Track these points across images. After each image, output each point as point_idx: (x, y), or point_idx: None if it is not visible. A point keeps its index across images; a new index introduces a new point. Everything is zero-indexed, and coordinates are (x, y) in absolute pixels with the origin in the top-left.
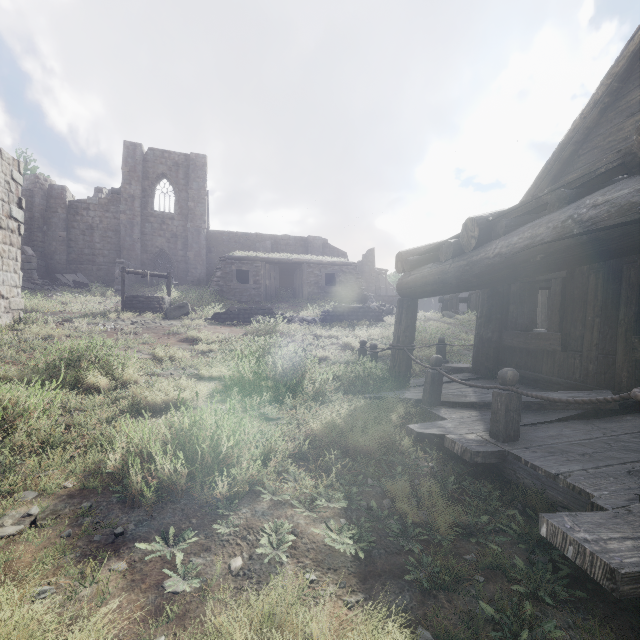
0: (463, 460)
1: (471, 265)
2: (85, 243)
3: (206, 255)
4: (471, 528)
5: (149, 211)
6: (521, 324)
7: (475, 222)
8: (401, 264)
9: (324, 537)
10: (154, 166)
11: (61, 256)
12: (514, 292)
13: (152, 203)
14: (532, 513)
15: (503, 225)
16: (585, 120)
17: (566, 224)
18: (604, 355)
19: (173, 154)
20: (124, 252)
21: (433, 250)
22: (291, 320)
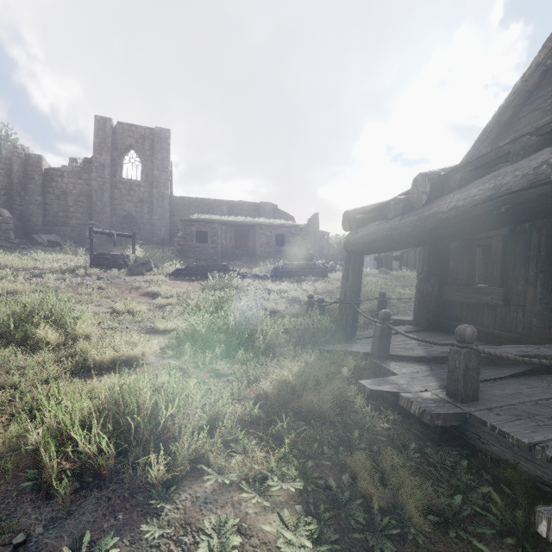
0: (419, 419)
1: (423, 220)
2: (60, 207)
3: (169, 218)
4: (445, 513)
5: (118, 178)
6: (461, 279)
7: (426, 177)
8: (348, 222)
9: (277, 534)
10: (122, 138)
11: (37, 218)
12: (454, 249)
13: (121, 171)
14: (508, 489)
15: (457, 179)
16: (526, 83)
17: (540, 170)
18: (549, 309)
19: (140, 128)
20: (95, 215)
21: (379, 208)
22: (245, 276)
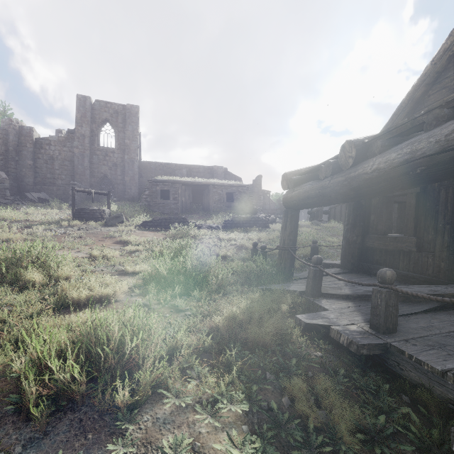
0: (346, 348)
1: (349, 180)
2: (47, 170)
3: (138, 179)
4: (371, 432)
5: (96, 146)
6: (380, 230)
7: (353, 144)
8: (286, 182)
9: (226, 451)
10: (100, 113)
11: (29, 179)
12: (374, 205)
13: (98, 140)
14: (424, 410)
15: (379, 145)
16: (435, 65)
17: (451, 137)
18: None
19: (114, 105)
20: (77, 176)
21: (312, 171)
22: (200, 227)
